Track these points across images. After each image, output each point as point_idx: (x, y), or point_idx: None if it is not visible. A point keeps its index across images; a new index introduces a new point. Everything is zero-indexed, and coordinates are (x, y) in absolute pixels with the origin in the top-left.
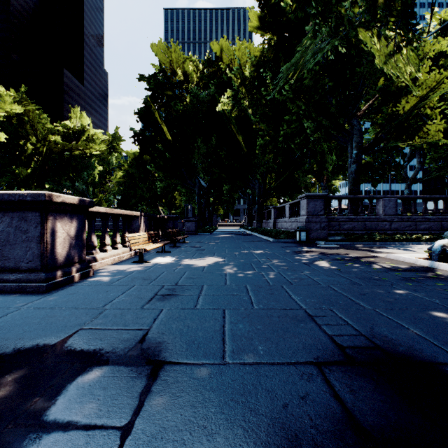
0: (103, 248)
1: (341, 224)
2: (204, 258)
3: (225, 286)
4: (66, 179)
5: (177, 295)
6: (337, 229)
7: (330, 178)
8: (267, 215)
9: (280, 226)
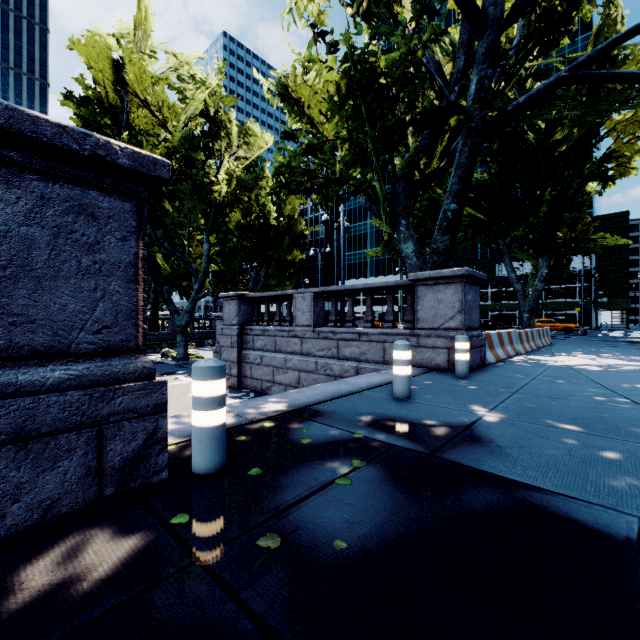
0: None
1: None
2: None
3: None
4: None
5: None
6: None
7: None
8: None
9: None
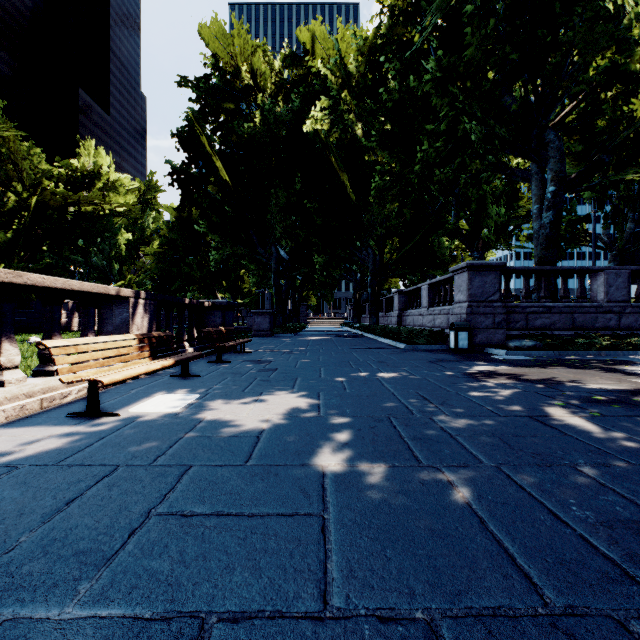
0: None
1: (529, 317)
2: (267, 397)
3: None
4: (71, 250)
5: None
6: (523, 326)
7: (493, 243)
8: (386, 305)
9: (410, 322)
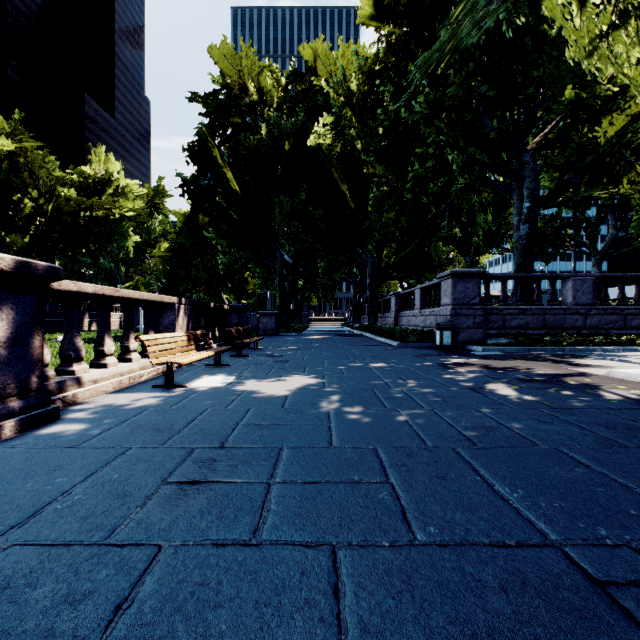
0: (101, 361)
1: (506, 318)
2: (286, 378)
3: (330, 452)
4: (83, 253)
5: (216, 482)
6: (501, 326)
7: (482, 250)
8: (384, 307)
9: (405, 322)
